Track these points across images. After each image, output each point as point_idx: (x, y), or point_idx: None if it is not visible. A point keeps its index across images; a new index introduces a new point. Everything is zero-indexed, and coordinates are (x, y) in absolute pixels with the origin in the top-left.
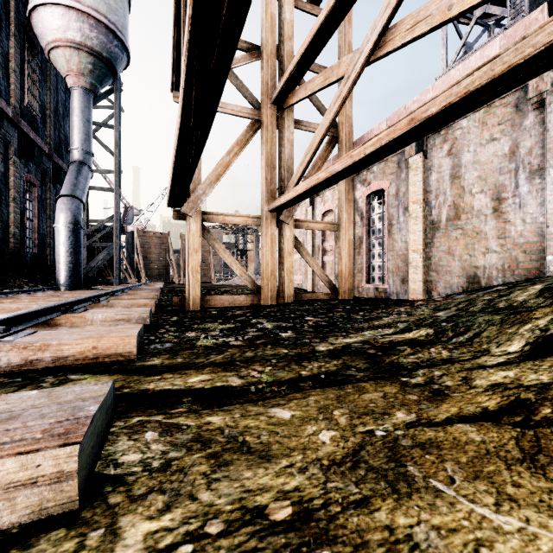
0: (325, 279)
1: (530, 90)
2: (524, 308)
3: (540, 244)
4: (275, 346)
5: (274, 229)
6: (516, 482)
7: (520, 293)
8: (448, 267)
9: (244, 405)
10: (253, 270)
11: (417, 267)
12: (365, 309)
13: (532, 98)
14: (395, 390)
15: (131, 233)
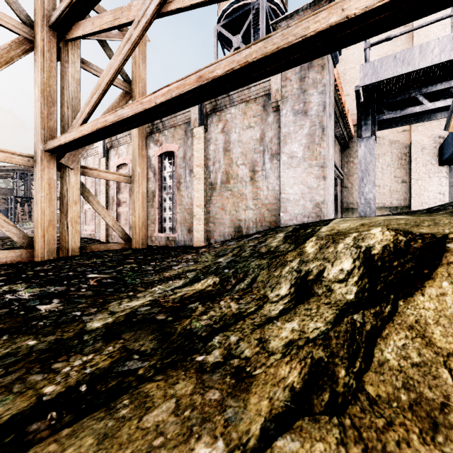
0: (118, 229)
1: (272, 97)
2: (279, 253)
3: (276, 205)
4: (17, 334)
5: (53, 173)
6: None
7: (272, 240)
8: (222, 220)
9: None
10: None
11: (200, 219)
12: (157, 259)
13: (273, 103)
14: (191, 388)
15: None
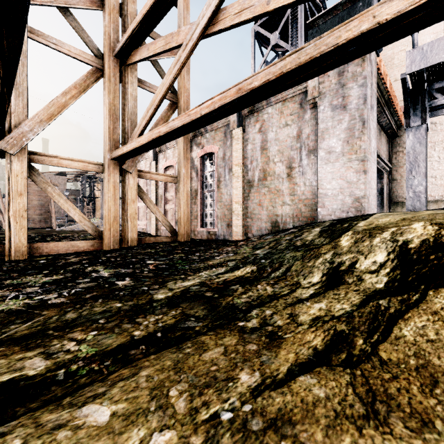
0: (166, 224)
1: (309, 94)
2: (314, 246)
3: (314, 200)
4: (107, 299)
5: (117, 177)
6: None
7: (308, 234)
8: (259, 215)
9: (36, 414)
10: (100, 215)
11: (238, 215)
12: (201, 250)
13: (310, 100)
14: (235, 341)
15: None
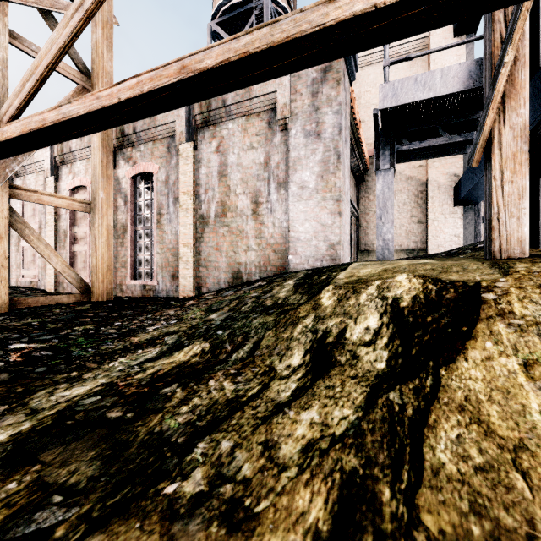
0: (71, 276)
1: (279, 112)
2: (289, 306)
3: (284, 245)
4: None
5: None
6: None
7: (280, 289)
8: (216, 263)
9: None
10: None
11: (188, 262)
12: (126, 316)
13: (280, 120)
14: None
15: None
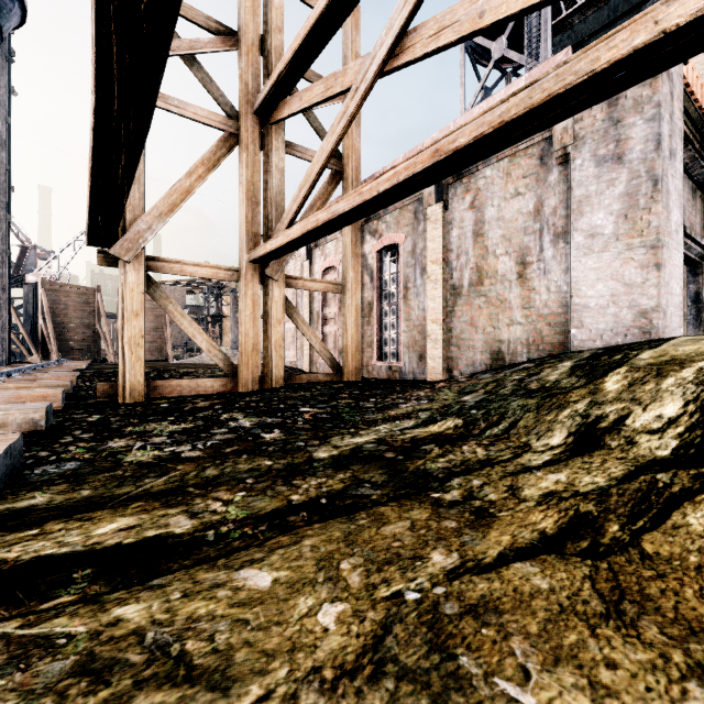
0: (326, 355)
1: (555, 142)
2: (558, 390)
3: (564, 315)
4: (253, 455)
5: (257, 287)
6: (609, 659)
7: (551, 371)
8: (470, 341)
9: (191, 571)
10: (230, 343)
11: (437, 341)
12: (378, 394)
13: (557, 151)
14: (426, 515)
15: (34, 286)
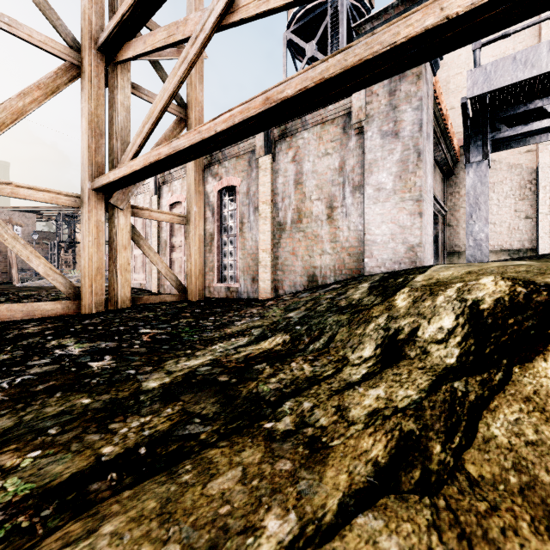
0: (172, 278)
1: (354, 117)
2: (362, 307)
3: (360, 248)
4: (70, 391)
5: (101, 214)
6: None
7: (354, 291)
8: (292, 267)
9: None
10: None
11: (267, 266)
12: (217, 312)
13: (355, 124)
14: (259, 456)
15: None
